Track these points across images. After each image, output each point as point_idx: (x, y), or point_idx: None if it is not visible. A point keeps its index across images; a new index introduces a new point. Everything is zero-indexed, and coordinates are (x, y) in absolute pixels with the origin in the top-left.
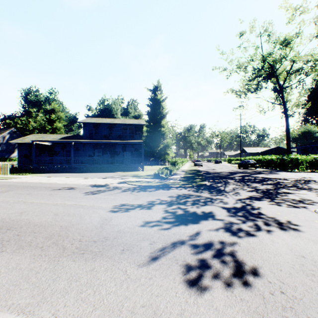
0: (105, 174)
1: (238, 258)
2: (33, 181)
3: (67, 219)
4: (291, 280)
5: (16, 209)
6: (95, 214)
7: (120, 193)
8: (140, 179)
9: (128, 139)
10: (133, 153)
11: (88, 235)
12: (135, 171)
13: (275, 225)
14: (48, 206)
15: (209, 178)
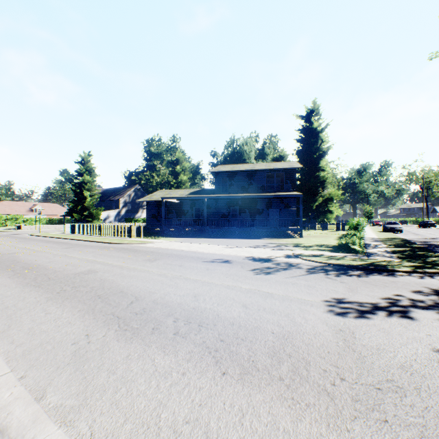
0: (251, 241)
1: None
2: (172, 248)
3: (270, 319)
4: None
5: (184, 290)
6: (308, 315)
7: (307, 275)
8: (314, 251)
9: (275, 191)
10: (282, 212)
11: (345, 366)
12: (289, 237)
13: None
14: (220, 289)
15: None
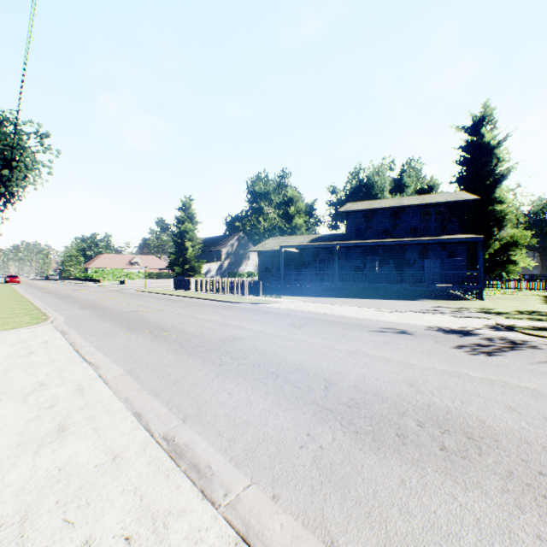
0: (408, 304)
1: None
2: (308, 310)
3: None
4: None
5: (382, 372)
6: None
7: None
8: (531, 321)
9: (433, 234)
10: (444, 263)
11: None
12: (461, 299)
13: None
14: (438, 375)
15: None
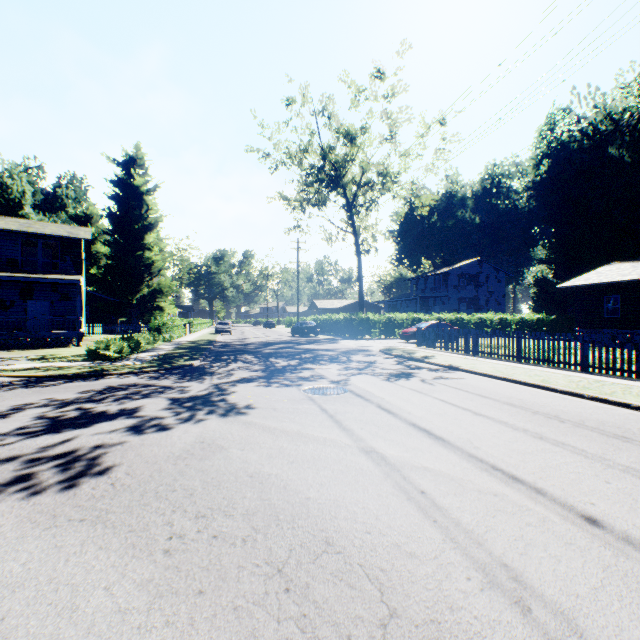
0: None
1: (98, 461)
2: None
3: None
4: (146, 469)
5: None
6: None
7: None
8: (47, 363)
9: (42, 271)
10: (56, 306)
11: None
12: (57, 347)
13: (221, 412)
14: None
15: (215, 355)
